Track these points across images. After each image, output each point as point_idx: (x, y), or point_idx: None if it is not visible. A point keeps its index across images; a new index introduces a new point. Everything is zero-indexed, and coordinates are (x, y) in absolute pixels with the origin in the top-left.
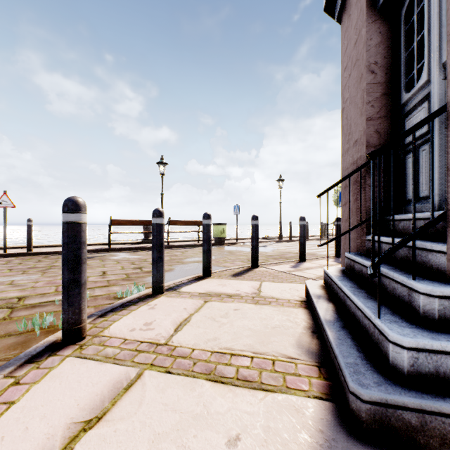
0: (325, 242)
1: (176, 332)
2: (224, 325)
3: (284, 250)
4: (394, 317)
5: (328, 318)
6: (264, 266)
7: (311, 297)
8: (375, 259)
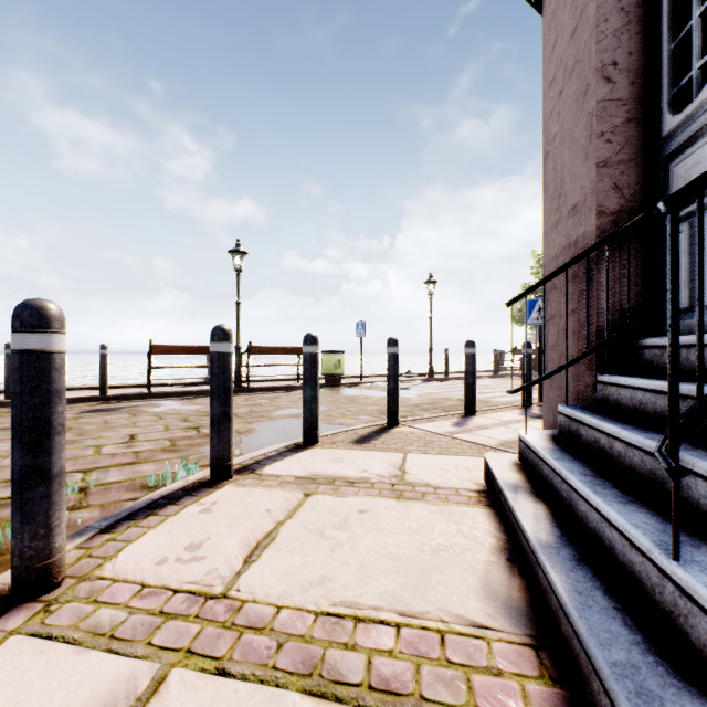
0: (521, 387)
1: (246, 566)
2: (341, 546)
3: (438, 395)
4: (704, 554)
5: (543, 539)
6: (408, 423)
7: (501, 487)
8: (667, 432)
